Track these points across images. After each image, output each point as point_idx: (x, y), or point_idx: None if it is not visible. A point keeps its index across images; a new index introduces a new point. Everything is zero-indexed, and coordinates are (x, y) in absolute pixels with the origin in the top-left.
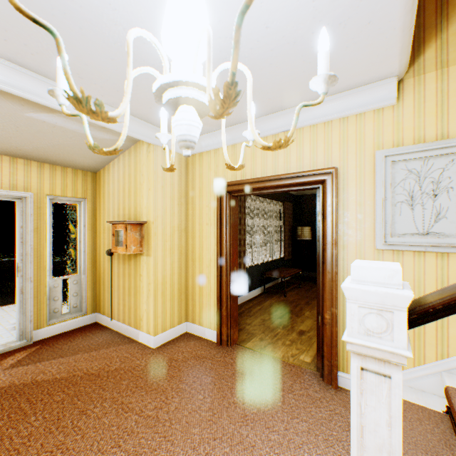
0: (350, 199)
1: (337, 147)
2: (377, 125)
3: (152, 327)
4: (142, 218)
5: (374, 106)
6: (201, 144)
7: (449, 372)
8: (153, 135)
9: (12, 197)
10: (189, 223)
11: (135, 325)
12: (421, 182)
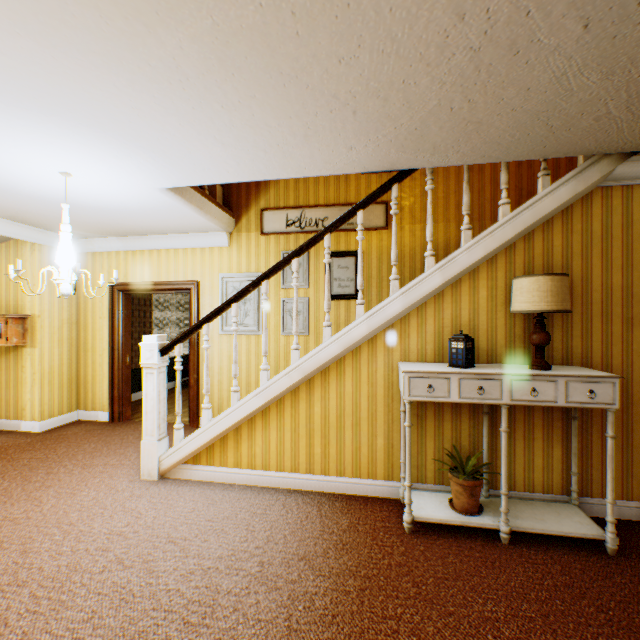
0: (207, 302)
1: (200, 267)
2: (221, 257)
3: (39, 413)
4: (26, 312)
5: (218, 245)
6: (95, 245)
7: None
8: (40, 236)
9: None
10: (81, 316)
11: (16, 416)
12: None
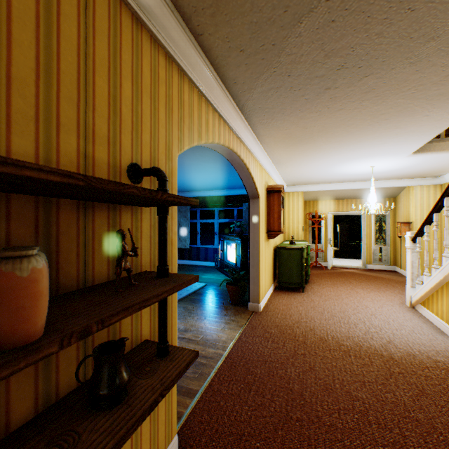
0: None
1: None
2: None
3: None
4: (410, 220)
5: None
6: (445, 178)
7: None
8: (412, 182)
9: (359, 213)
10: (441, 222)
11: None
12: None
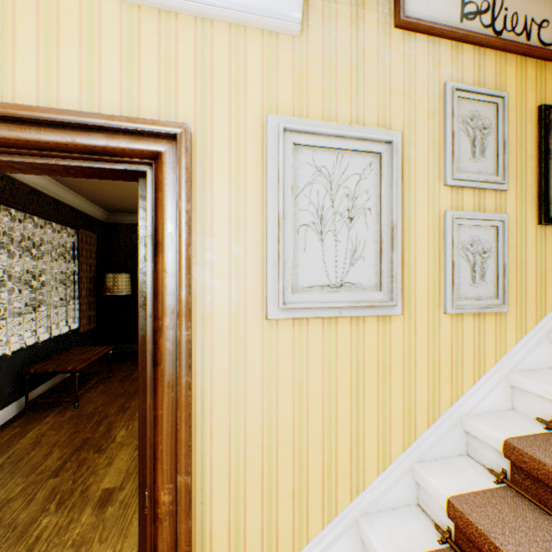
0: (219, 211)
1: (190, 82)
2: (269, 65)
3: None
4: None
5: (265, 19)
6: None
7: (366, 512)
8: None
9: None
10: None
11: None
12: (334, 192)
